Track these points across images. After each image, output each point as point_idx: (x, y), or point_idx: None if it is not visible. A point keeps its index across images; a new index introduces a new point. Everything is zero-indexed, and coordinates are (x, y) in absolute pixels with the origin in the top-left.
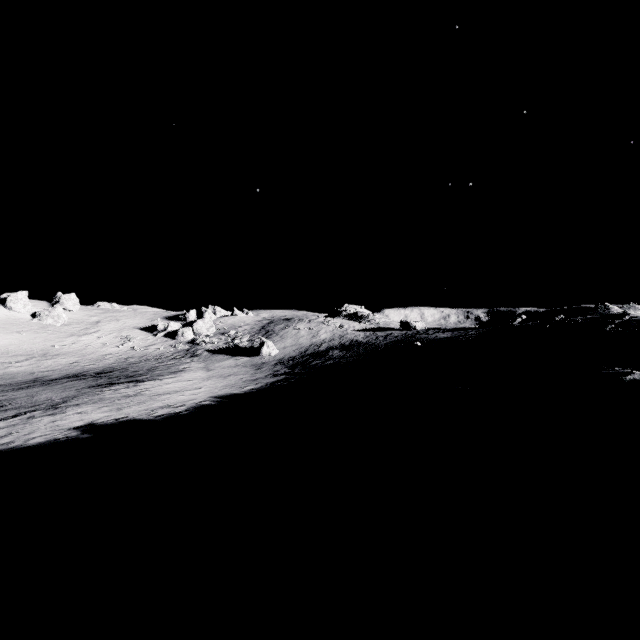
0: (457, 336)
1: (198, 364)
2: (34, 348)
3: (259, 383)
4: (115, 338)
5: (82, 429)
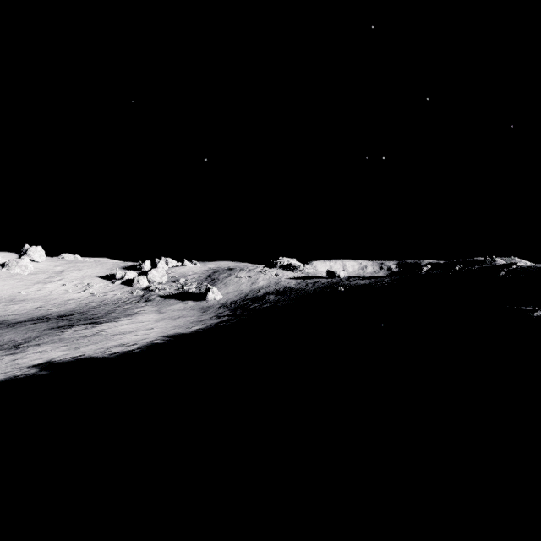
0: (374, 283)
1: (151, 308)
2: (2, 294)
3: (205, 324)
4: (77, 285)
5: (41, 367)
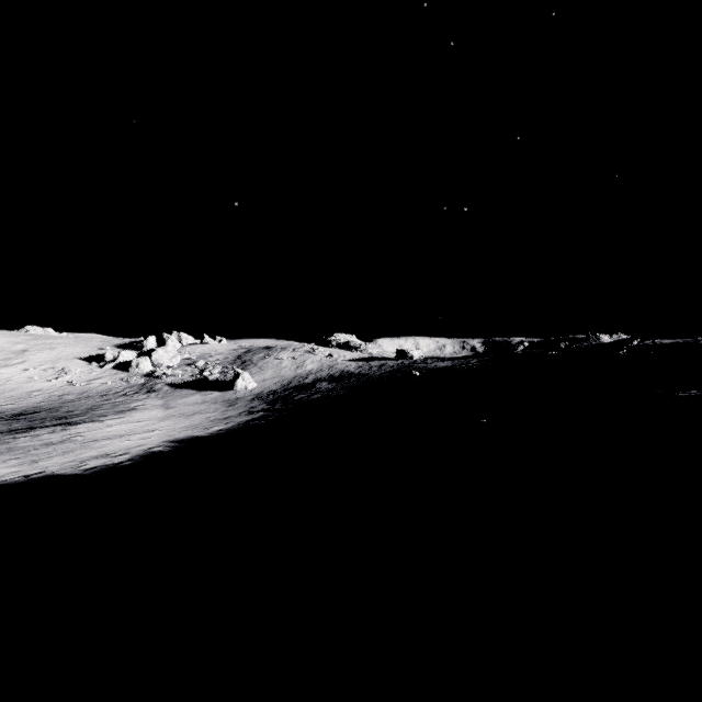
0: (458, 365)
1: (155, 401)
2: None
3: (230, 422)
4: (47, 370)
5: None
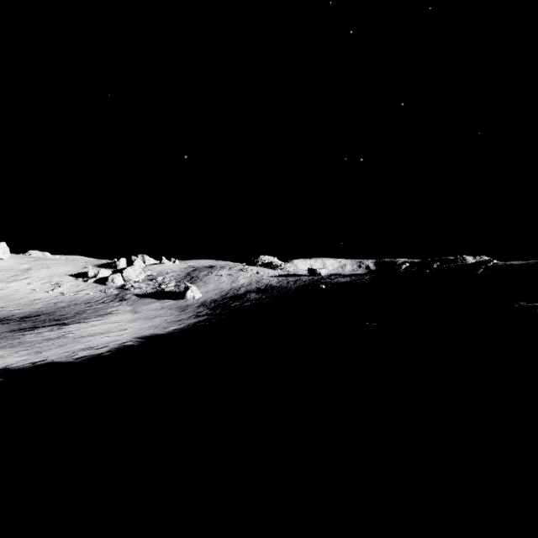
0: (355, 280)
1: (126, 307)
2: None
3: (182, 323)
4: (45, 284)
5: None
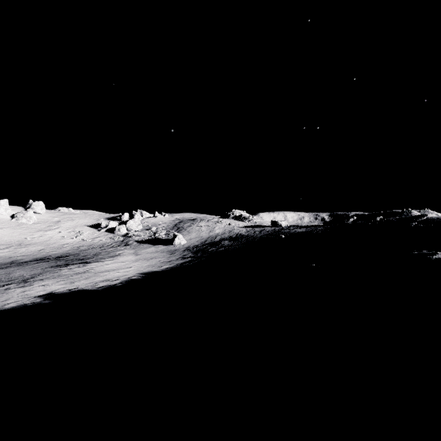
0: (309, 231)
1: (129, 251)
2: (12, 240)
3: (172, 264)
4: (71, 232)
5: (44, 297)
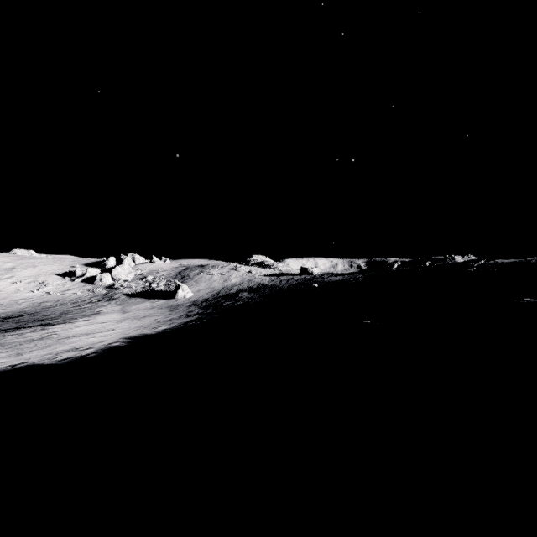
0: (348, 279)
1: (114, 307)
2: None
3: (172, 323)
4: (30, 283)
5: None
